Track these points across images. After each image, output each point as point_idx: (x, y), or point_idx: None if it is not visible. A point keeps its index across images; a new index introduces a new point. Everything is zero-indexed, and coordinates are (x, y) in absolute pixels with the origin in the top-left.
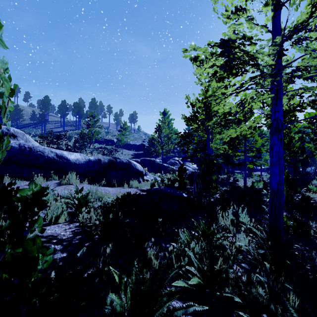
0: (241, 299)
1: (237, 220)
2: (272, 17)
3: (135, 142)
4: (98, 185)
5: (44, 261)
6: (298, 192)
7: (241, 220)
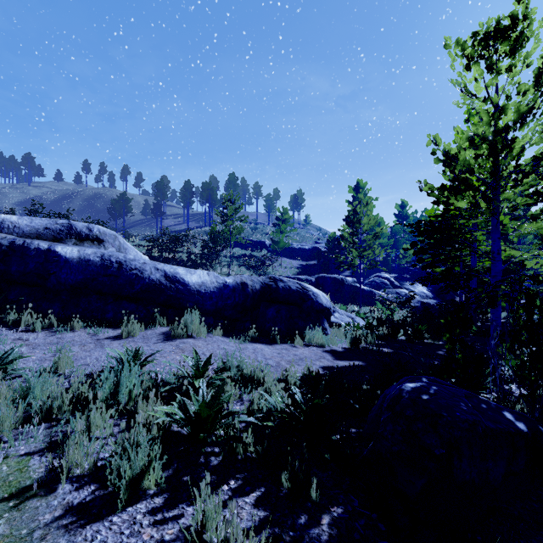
0: None
1: None
2: None
3: (302, 244)
4: (242, 341)
5: None
6: None
7: None
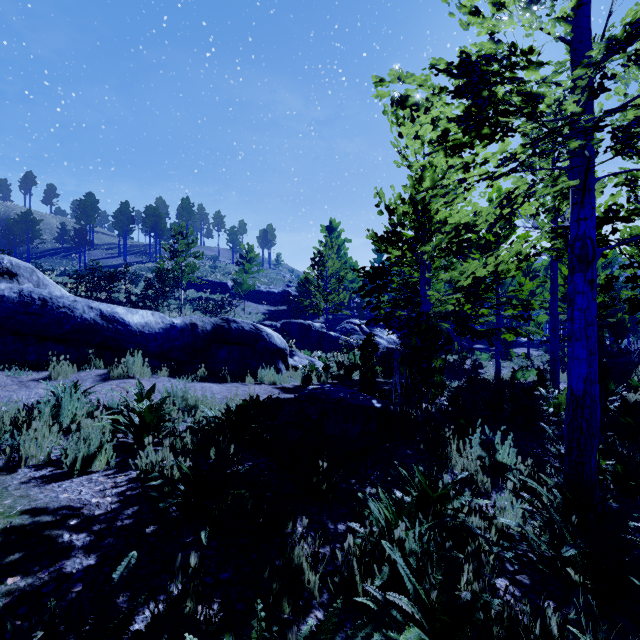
0: None
1: (491, 458)
2: (571, 9)
3: (271, 287)
4: (190, 380)
5: None
6: (612, 393)
7: (501, 460)
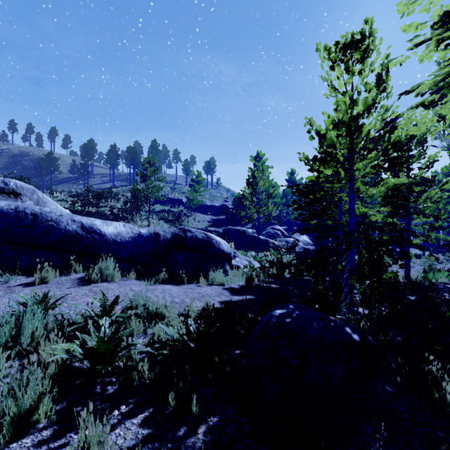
0: None
1: None
2: None
3: (213, 202)
4: (153, 283)
5: None
6: None
7: None
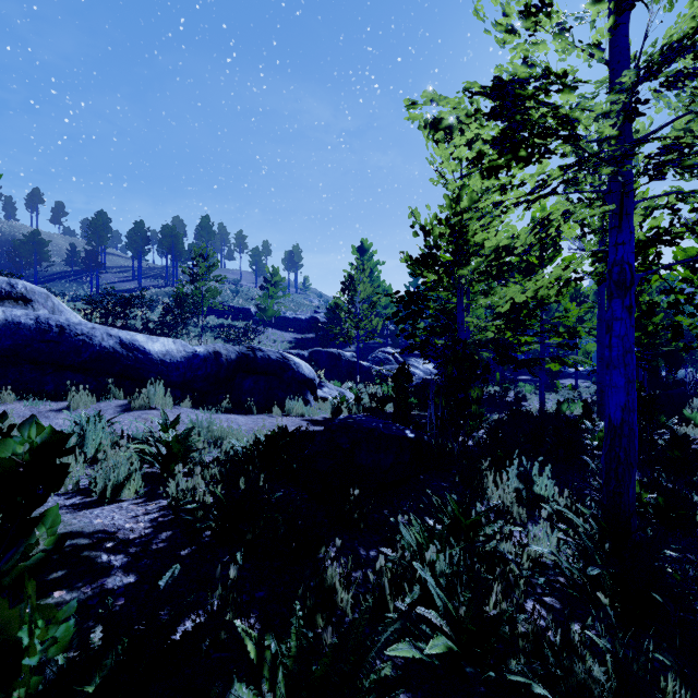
0: (547, 687)
1: (528, 490)
2: (609, 28)
3: (297, 313)
4: (214, 411)
5: (48, 643)
6: (662, 426)
7: (539, 492)
